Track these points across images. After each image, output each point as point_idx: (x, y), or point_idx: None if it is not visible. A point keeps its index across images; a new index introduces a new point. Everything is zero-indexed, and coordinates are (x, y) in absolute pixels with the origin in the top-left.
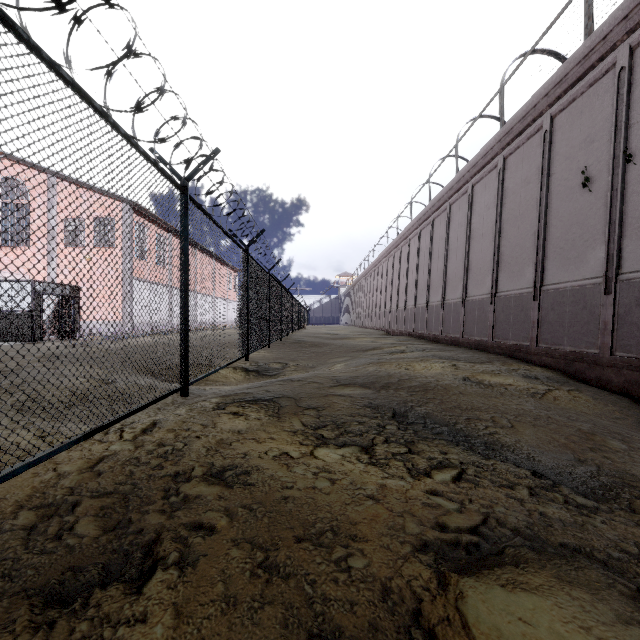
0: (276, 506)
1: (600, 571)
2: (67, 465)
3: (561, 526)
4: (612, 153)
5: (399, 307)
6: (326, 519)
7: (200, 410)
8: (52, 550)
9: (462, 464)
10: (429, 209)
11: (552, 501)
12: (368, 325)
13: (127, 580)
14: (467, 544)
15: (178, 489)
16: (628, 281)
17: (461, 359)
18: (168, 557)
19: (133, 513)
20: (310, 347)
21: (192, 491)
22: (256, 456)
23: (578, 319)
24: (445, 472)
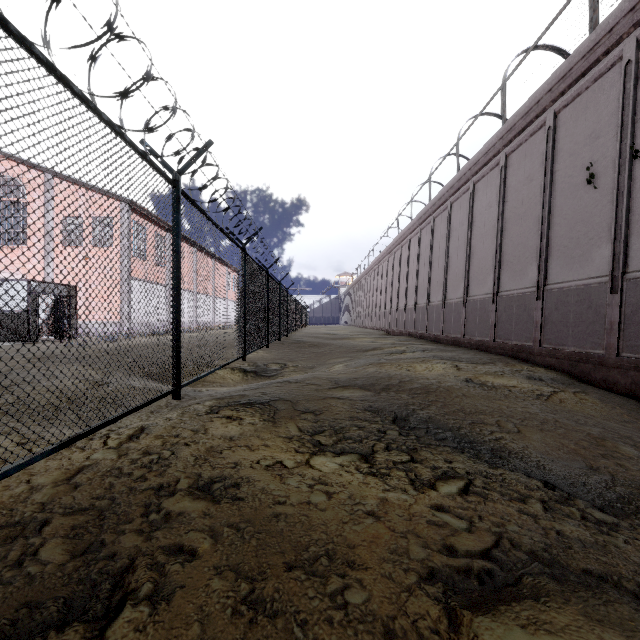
0: (266, 525)
1: (633, 606)
2: (42, 477)
3: (582, 548)
4: (618, 149)
5: (399, 307)
6: (321, 541)
7: (192, 414)
8: (9, 580)
9: (469, 474)
10: (430, 208)
11: (568, 517)
12: (368, 325)
13: (90, 619)
14: (479, 572)
15: (160, 505)
16: (635, 280)
17: (463, 360)
18: (140, 589)
19: (107, 534)
20: (309, 347)
21: (175, 507)
22: (247, 466)
23: (583, 319)
24: (451, 484)
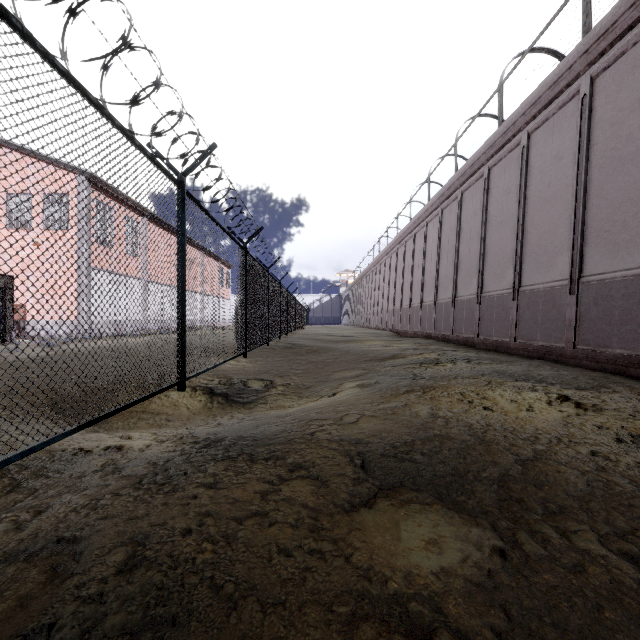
0: None
1: None
2: None
3: None
4: None
5: (413, 304)
6: None
7: None
8: None
9: None
10: (456, 180)
11: None
12: (373, 325)
13: None
14: None
15: None
16: None
17: (550, 380)
18: None
19: None
20: (307, 353)
21: None
22: None
23: None
24: None
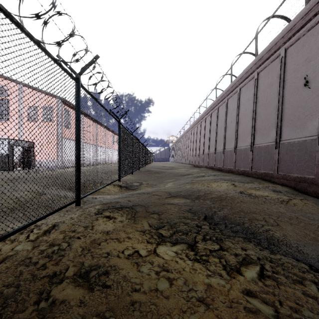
0: (125, 315)
1: None
2: None
3: None
4: None
5: (200, 153)
6: None
7: (86, 215)
8: None
9: (259, 260)
10: (216, 102)
11: None
12: (184, 162)
13: None
14: None
15: (50, 292)
16: None
17: (236, 180)
18: None
19: None
20: (154, 173)
21: (60, 295)
22: (115, 255)
23: (302, 159)
24: (251, 269)
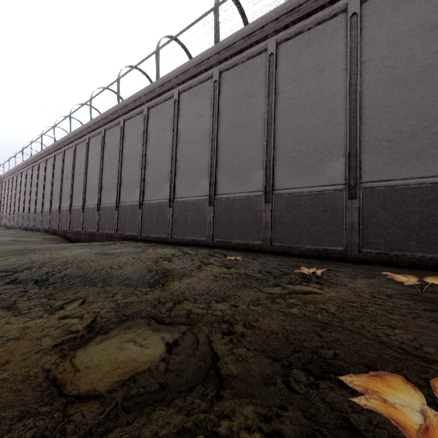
0: None
1: None
2: None
3: None
4: (72, 172)
5: (15, 211)
6: None
7: None
8: None
9: None
10: (30, 160)
11: None
12: None
13: None
14: None
15: None
16: (73, 209)
17: (26, 235)
18: None
19: None
20: None
21: None
22: None
23: (66, 219)
24: None
